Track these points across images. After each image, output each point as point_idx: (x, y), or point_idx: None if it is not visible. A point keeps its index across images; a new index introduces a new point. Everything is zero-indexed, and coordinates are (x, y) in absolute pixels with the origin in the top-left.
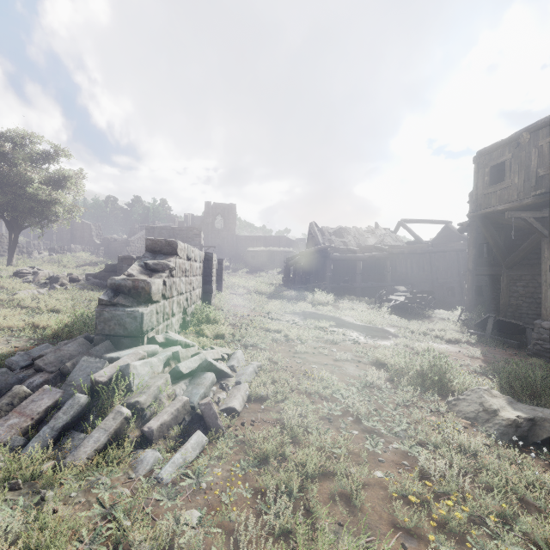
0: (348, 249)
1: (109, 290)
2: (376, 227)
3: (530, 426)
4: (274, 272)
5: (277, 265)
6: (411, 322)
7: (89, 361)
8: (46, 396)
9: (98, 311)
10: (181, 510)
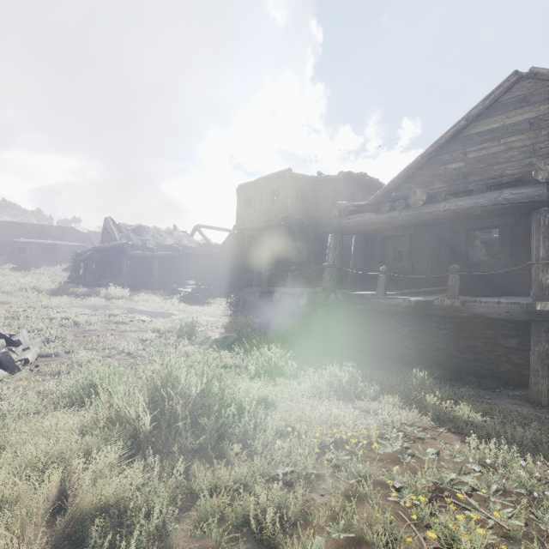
0: (146, 247)
1: None
2: (175, 229)
3: (224, 340)
4: (57, 269)
5: (61, 260)
6: (193, 307)
7: None
8: None
9: None
10: (3, 385)
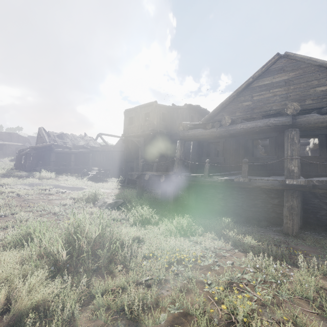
0: (66, 147)
1: None
2: (85, 135)
3: (115, 204)
4: (6, 160)
5: (8, 154)
6: (97, 183)
7: None
8: None
9: None
10: None
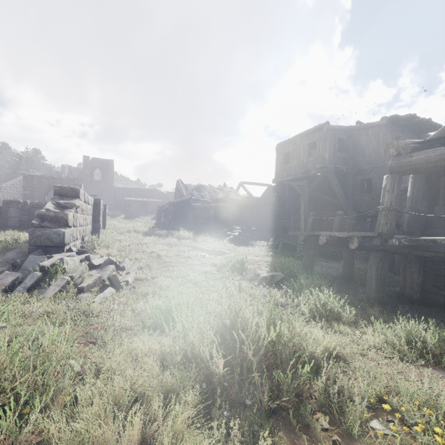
0: (204, 201)
1: (37, 218)
2: (224, 186)
3: (271, 278)
4: (148, 218)
5: (150, 212)
6: (240, 247)
7: (35, 257)
8: (10, 276)
9: (32, 230)
10: (111, 301)
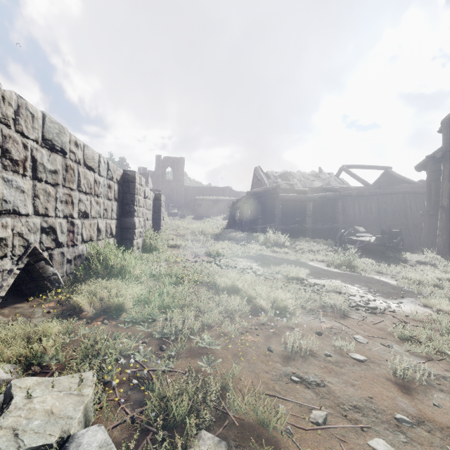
0: (296, 190)
1: None
2: (320, 171)
3: None
4: (219, 218)
5: (221, 212)
6: (398, 268)
7: None
8: None
9: None
10: None
